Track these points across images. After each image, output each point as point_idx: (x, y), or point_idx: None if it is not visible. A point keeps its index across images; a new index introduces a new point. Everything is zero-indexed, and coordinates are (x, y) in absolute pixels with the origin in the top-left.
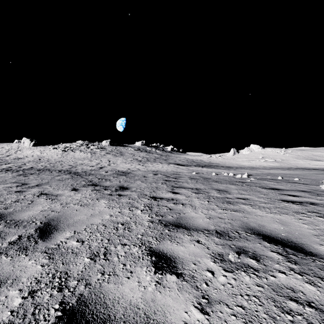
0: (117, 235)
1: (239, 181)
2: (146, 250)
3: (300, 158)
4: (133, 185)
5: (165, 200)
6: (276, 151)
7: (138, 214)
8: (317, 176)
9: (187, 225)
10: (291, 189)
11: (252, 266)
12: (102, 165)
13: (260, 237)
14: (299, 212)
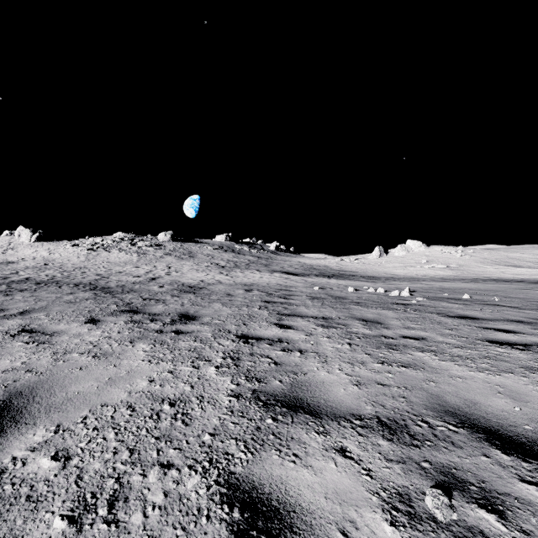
0: (155, 436)
1: (398, 304)
2: (218, 485)
3: (489, 263)
4: (206, 311)
5: (266, 343)
6: (449, 250)
7: (209, 377)
8: (526, 293)
9: (314, 403)
10: (496, 318)
11: (494, 537)
12: (156, 274)
13: (480, 435)
14: (533, 367)
